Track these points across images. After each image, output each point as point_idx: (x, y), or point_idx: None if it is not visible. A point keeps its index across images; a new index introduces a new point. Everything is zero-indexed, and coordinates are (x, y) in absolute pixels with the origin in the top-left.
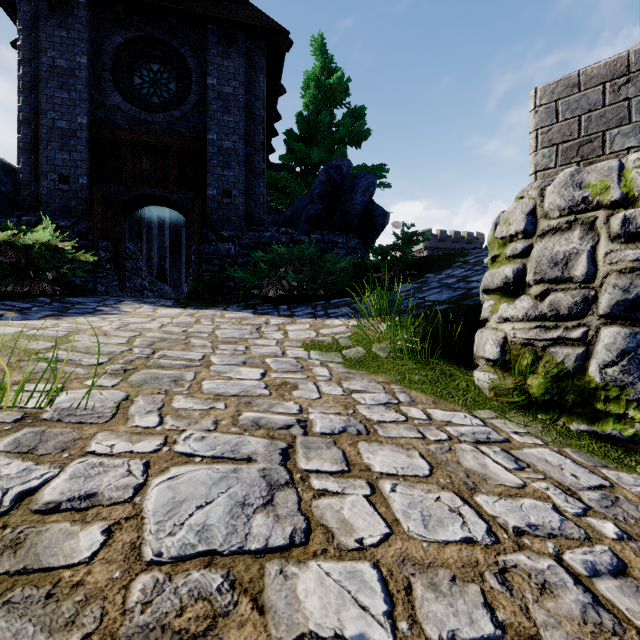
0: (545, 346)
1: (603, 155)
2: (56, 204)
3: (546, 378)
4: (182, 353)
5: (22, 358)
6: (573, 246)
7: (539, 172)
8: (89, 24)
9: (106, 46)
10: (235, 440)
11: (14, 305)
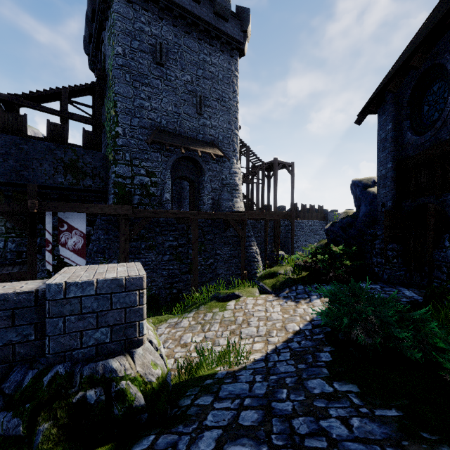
0: None
1: None
2: (381, 220)
3: None
4: (216, 326)
5: (205, 312)
6: None
7: None
8: (395, 98)
9: (403, 104)
10: (162, 340)
11: (297, 287)
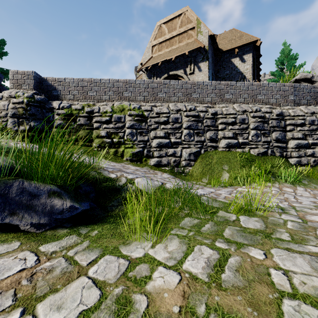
0: (1, 122)
1: (21, 89)
2: None
3: (1, 128)
4: None
5: None
6: (6, 103)
7: (11, 89)
8: None
9: None
10: None
11: None
